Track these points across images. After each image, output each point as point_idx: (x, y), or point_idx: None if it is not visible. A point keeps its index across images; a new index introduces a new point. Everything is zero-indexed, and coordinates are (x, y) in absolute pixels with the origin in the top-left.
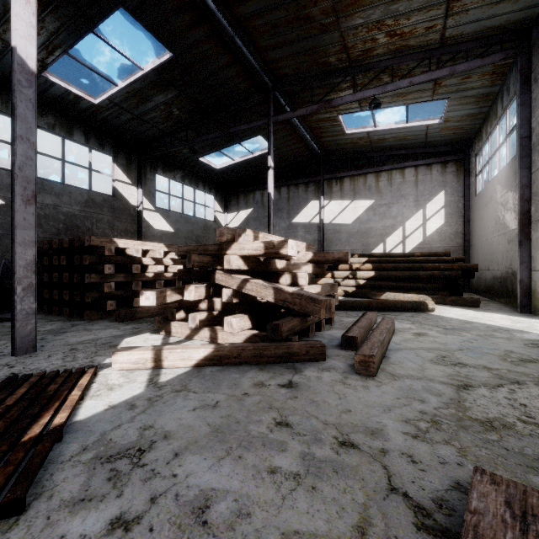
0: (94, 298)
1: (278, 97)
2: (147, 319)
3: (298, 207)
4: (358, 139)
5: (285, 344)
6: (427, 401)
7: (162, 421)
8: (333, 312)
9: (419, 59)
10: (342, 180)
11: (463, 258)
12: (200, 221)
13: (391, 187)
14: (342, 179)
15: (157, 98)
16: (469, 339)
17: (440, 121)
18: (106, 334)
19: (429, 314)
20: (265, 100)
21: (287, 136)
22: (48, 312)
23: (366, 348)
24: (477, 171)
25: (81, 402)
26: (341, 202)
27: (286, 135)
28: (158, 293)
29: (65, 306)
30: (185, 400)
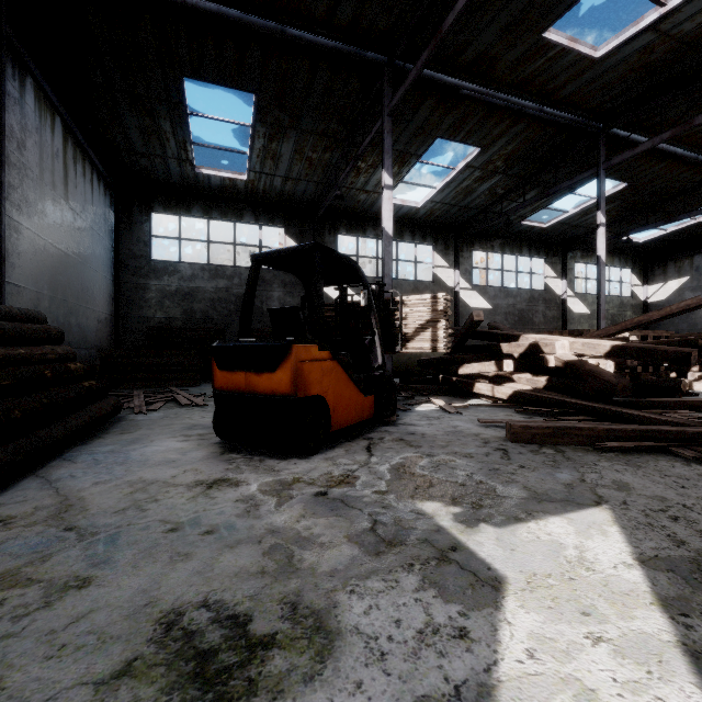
0: None
1: None
2: None
3: None
4: None
5: None
6: None
7: None
8: None
9: None
10: None
11: None
12: (615, 299)
13: None
14: None
15: None
16: None
17: None
18: None
19: None
20: None
21: None
22: None
23: None
24: None
25: None
26: None
27: None
28: None
29: None
30: None
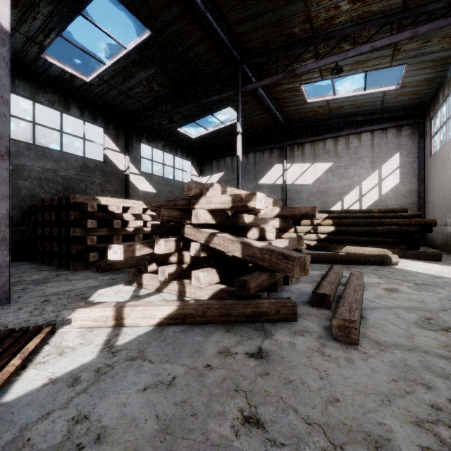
0: (78, 250)
1: (246, 70)
2: (125, 270)
3: (263, 170)
4: (318, 107)
5: (254, 302)
6: (434, 386)
7: (101, 408)
8: (307, 270)
9: (381, 24)
10: (303, 145)
11: (420, 214)
12: (179, 183)
13: (348, 150)
14: (303, 145)
15: (140, 75)
16: (448, 297)
17: (397, 87)
18: (83, 285)
19: (393, 268)
20: (234, 73)
21: (254, 107)
22: (41, 262)
23: (344, 310)
24: (433, 133)
25: (21, 373)
26: (302, 165)
27: (253, 105)
28: (126, 247)
29: (55, 257)
30: (137, 373)
